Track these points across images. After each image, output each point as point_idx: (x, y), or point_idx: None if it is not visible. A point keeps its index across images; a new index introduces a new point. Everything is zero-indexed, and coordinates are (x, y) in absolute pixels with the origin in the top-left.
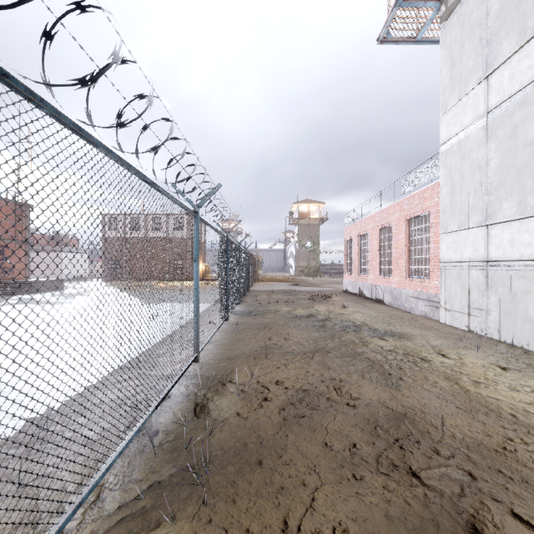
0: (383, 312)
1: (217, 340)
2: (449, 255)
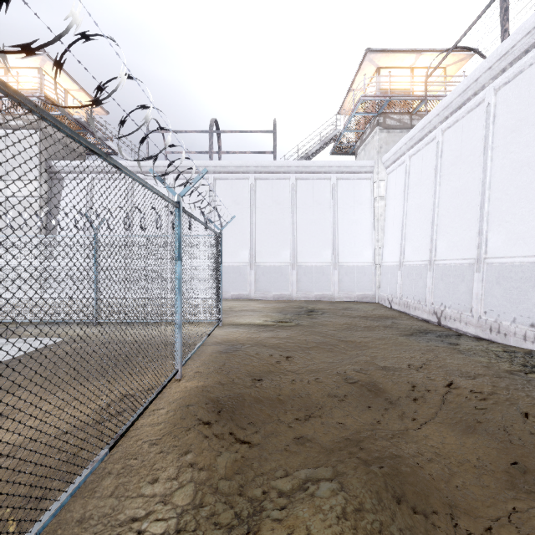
0: None
1: None
2: None
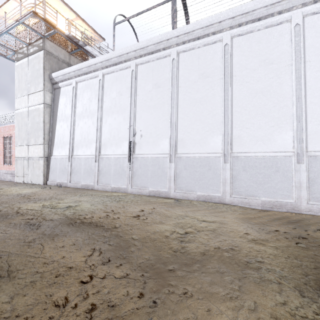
0: None
1: None
2: (18, 155)
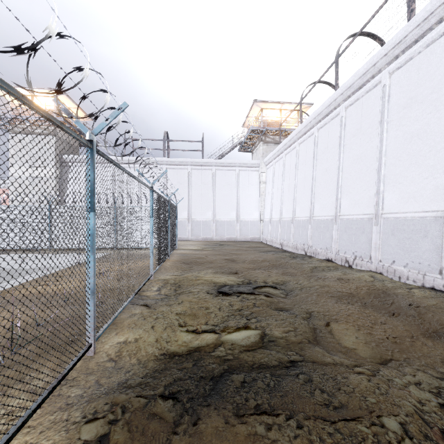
0: None
1: None
2: None
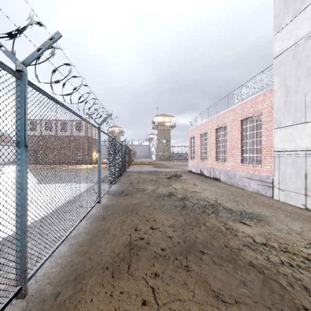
0: (224, 189)
1: (77, 235)
2: (283, 145)
